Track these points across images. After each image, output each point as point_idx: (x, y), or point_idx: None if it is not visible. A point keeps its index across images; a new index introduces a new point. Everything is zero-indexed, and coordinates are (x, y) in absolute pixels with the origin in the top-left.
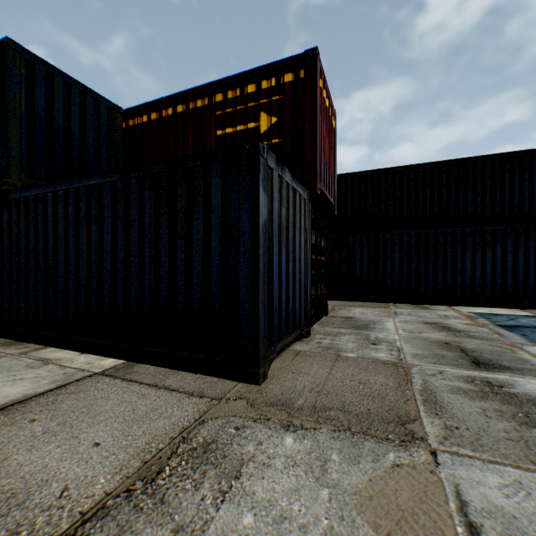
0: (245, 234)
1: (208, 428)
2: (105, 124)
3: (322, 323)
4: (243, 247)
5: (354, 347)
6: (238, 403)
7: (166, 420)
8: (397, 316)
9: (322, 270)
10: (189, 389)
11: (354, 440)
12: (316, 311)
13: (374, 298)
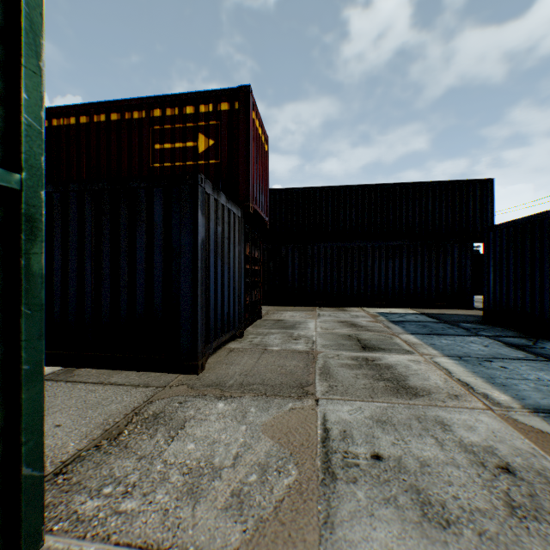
0: (186, 250)
1: (156, 405)
2: None
3: (255, 326)
4: (184, 260)
5: (279, 342)
6: (180, 388)
7: (118, 405)
8: (319, 317)
9: (256, 278)
10: (135, 383)
11: (267, 400)
12: (251, 315)
13: (304, 303)
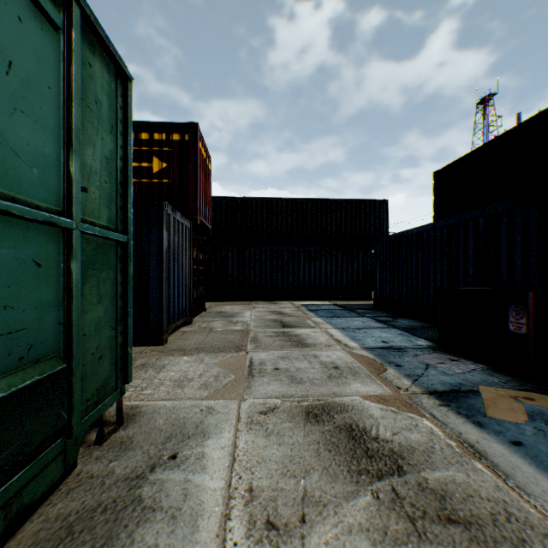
0: (154, 256)
1: (140, 361)
2: None
3: (201, 316)
4: (152, 263)
5: (222, 326)
6: (153, 352)
7: None
8: (254, 309)
9: (201, 276)
10: None
11: (216, 354)
12: (197, 307)
13: (242, 298)
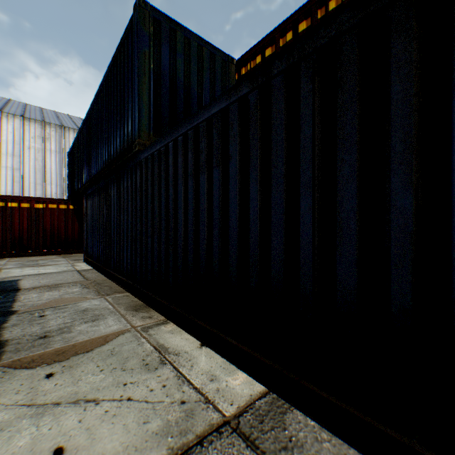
0: None
1: None
2: (219, 77)
3: None
4: None
5: None
6: None
7: None
8: None
9: None
10: None
11: None
12: None
13: None
